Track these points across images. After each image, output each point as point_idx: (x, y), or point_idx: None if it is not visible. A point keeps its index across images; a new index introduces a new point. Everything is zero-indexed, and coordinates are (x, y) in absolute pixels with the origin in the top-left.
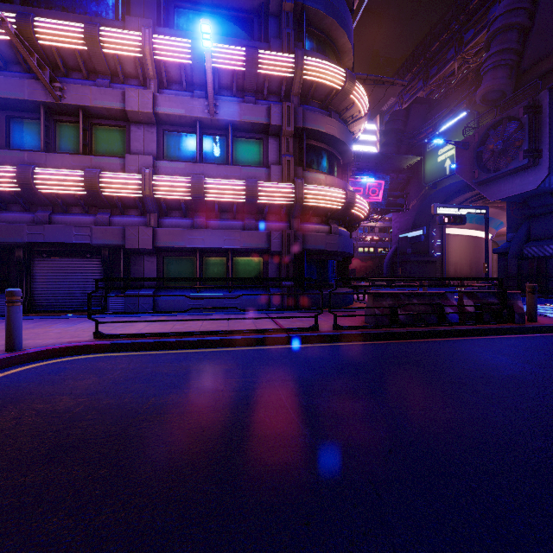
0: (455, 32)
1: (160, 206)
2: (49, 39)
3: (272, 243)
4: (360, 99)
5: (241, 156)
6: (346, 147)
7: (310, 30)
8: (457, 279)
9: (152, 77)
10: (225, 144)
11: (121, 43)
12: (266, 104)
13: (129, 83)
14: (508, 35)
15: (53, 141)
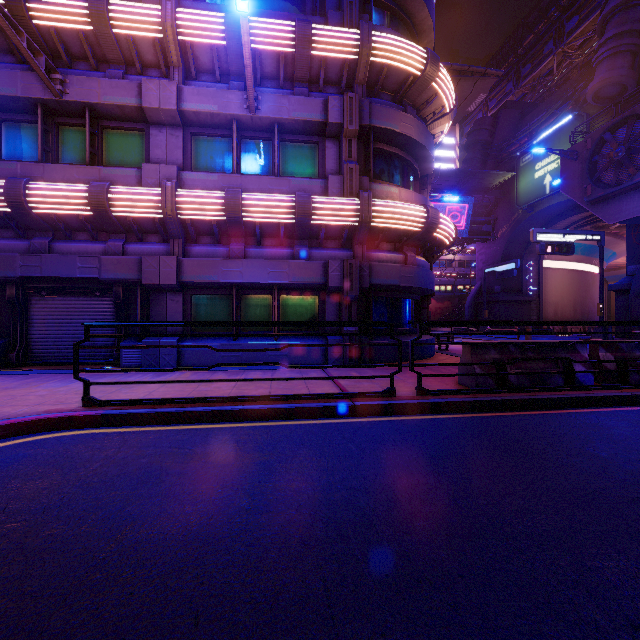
0: (554, 21)
1: (187, 231)
2: (46, 17)
3: (330, 276)
4: (445, 89)
5: (290, 166)
6: (425, 152)
7: (379, 1)
8: (594, 324)
9: (176, 64)
10: (269, 151)
11: (136, 20)
12: (322, 96)
13: (148, 74)
14: (630, 14)
15: (54, 149)
